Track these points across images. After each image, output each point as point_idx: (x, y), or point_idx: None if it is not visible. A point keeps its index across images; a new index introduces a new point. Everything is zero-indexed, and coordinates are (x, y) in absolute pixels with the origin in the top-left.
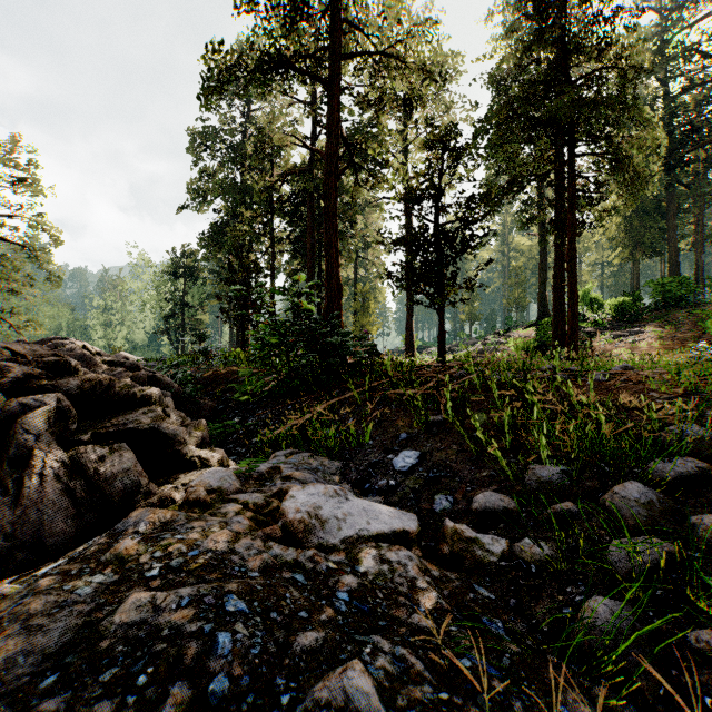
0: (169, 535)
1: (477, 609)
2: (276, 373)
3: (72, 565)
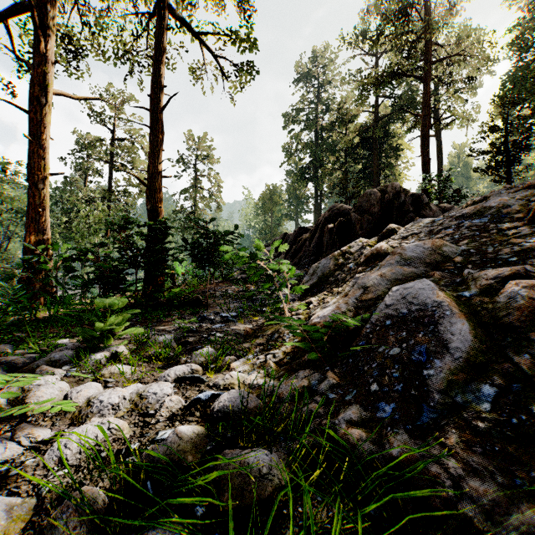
0: None
1: None
2: None
3: None
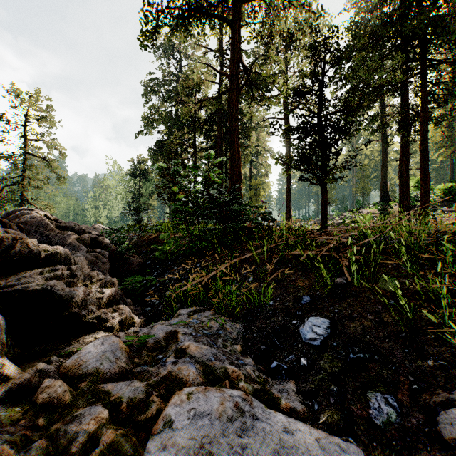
0: None
1: None
2: (189, 236)
3: None
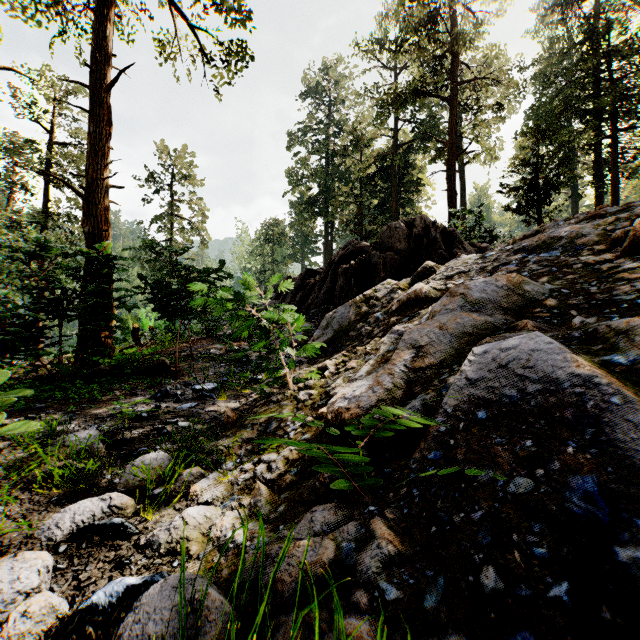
0: None
1: None
2: None
3: None
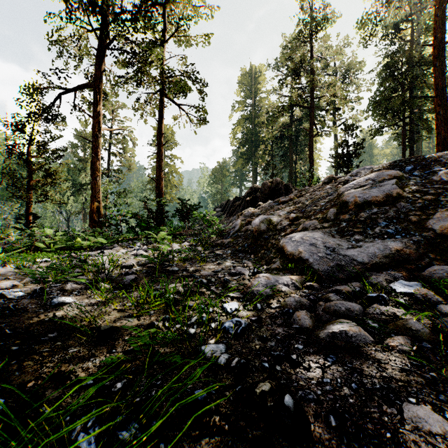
0: None
1: None
2: None
3: None
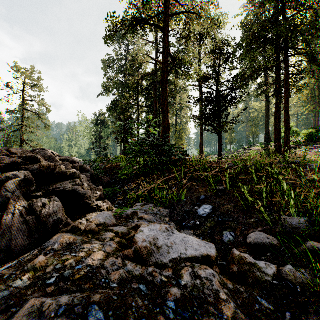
0: (69, 252)
1: (263, 317)
2: (138, 165)
3: (9, 271)
